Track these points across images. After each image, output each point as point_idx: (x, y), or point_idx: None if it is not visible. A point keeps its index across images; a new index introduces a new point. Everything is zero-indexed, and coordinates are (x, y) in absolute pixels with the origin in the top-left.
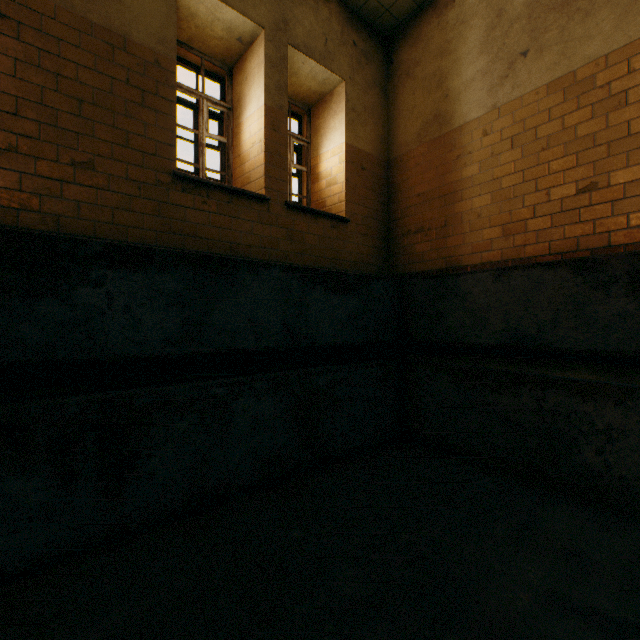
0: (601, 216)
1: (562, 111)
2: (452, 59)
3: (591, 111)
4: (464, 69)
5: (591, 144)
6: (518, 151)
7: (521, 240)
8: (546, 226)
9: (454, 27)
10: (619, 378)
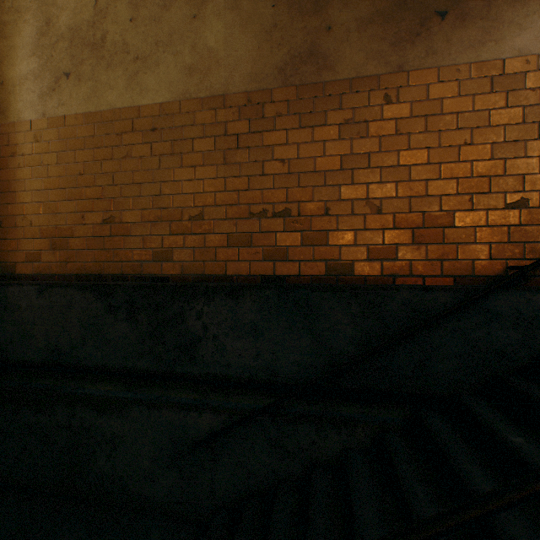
0: (118, 247)
1: (94, 144)
2: (8, 44)
3: (112, 153)
4: (19, 62)
5: (112, 182)
6: (63, 168)
7: (66, 256)
8: (83, 247)
9: (10, 10)
10: (128, 388)
